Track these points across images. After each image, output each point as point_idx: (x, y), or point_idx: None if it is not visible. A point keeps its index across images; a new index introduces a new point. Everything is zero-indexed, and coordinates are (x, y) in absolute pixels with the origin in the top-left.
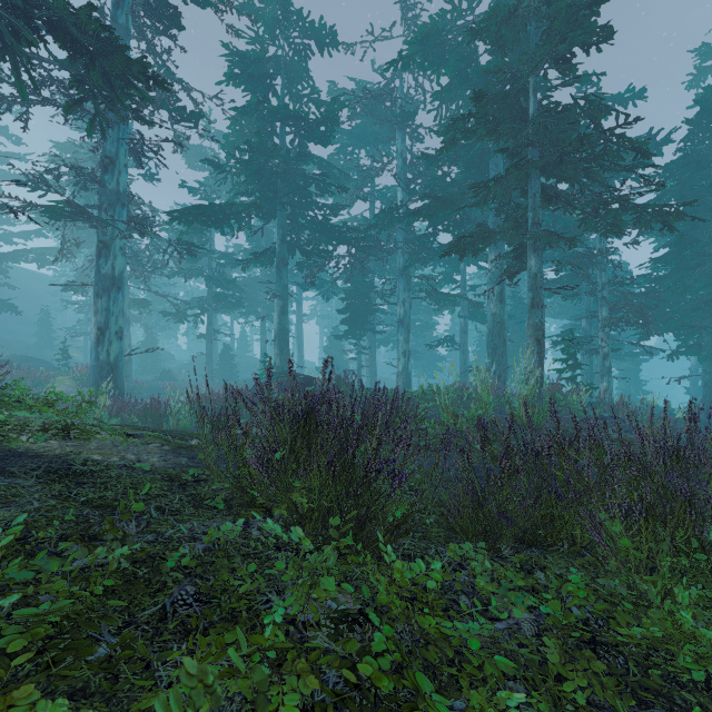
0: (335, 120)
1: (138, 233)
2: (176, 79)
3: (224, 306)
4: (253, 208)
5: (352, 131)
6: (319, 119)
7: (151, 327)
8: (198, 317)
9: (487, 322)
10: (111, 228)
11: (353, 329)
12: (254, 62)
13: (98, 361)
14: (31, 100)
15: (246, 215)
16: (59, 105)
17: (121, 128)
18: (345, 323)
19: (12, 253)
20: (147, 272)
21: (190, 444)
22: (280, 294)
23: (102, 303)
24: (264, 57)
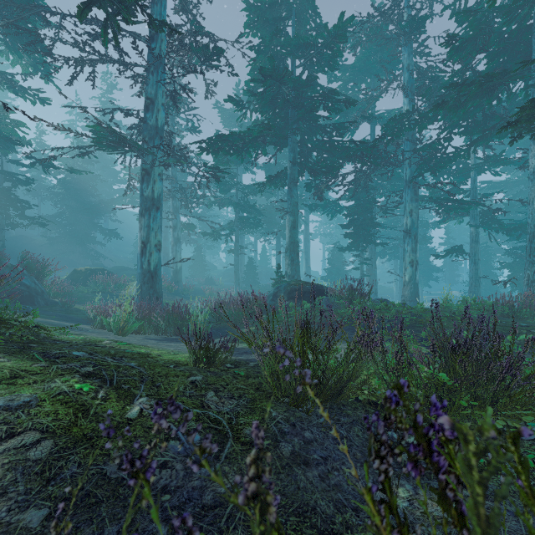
0: (343, 36)
1: (173, 161)
2: (204, 32)
3: (247, 227)
4: (266, 131)
5: (354, 66)
6: (327, 40)
7: (200, 246)
8: (228, 236)
9: (528, 225)
10: (151, 158)
11: (355, 242)
12: (268, 8)
13: (142, 269)
14: (95, 60)
15: (261, 141)
16: (114, 61)
17: (159, 73)
18: (348, 236)
19: (117, 198)
20: (192, 202)
21: (121, 419)
22: (291, 210)
23: (145, 220)
24: (277, 2)
